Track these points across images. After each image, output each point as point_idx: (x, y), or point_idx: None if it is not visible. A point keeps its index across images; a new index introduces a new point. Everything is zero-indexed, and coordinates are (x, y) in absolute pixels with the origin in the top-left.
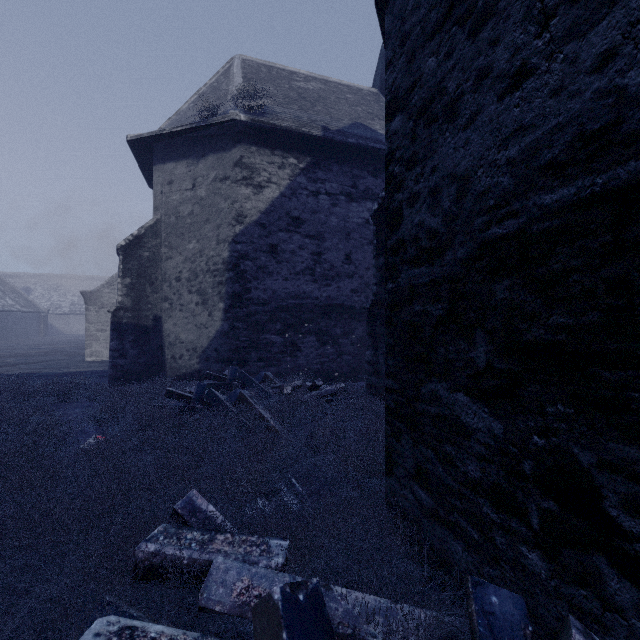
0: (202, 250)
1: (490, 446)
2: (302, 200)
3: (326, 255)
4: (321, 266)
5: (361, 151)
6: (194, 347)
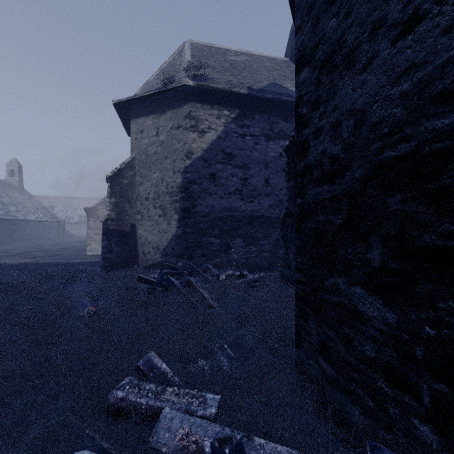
0: (163, 178)
1: (384, 332)
2: (233, 140)
3: (250, 180)
4: (247, 188)
5: (276, 103)
6: (157, 246)
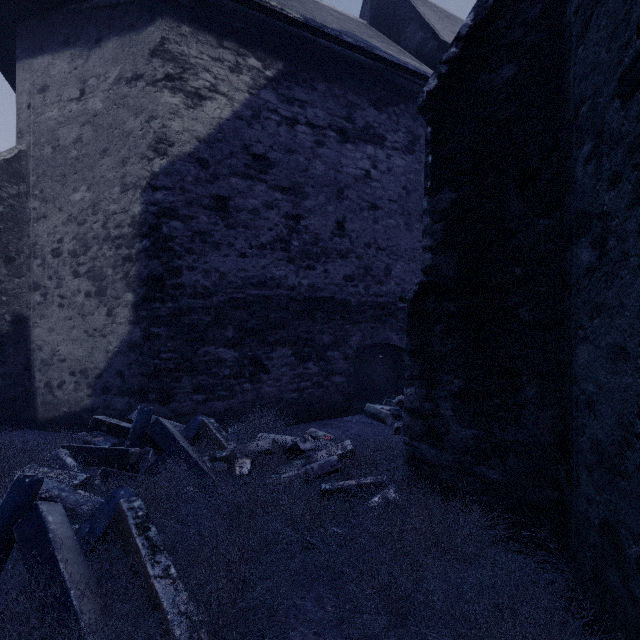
0: (96, 202)
1: None
2: (270, 129)
3: (307, 220)
4: (300, 237)
5: (359, 68)
6: (83, 369)
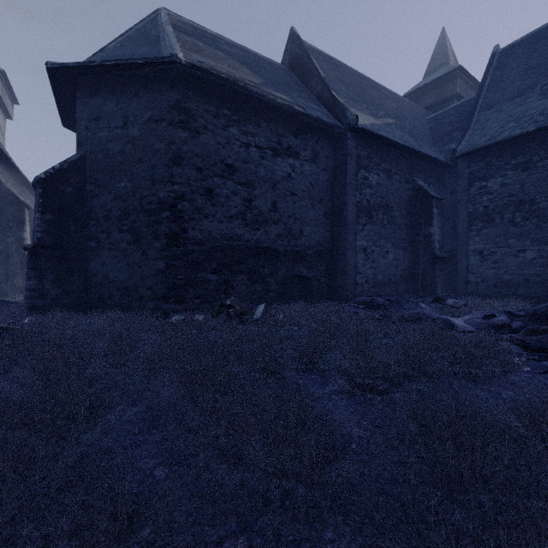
0: None
1: (216, 282)
2: None
3: None
4: None
5: None
6: None
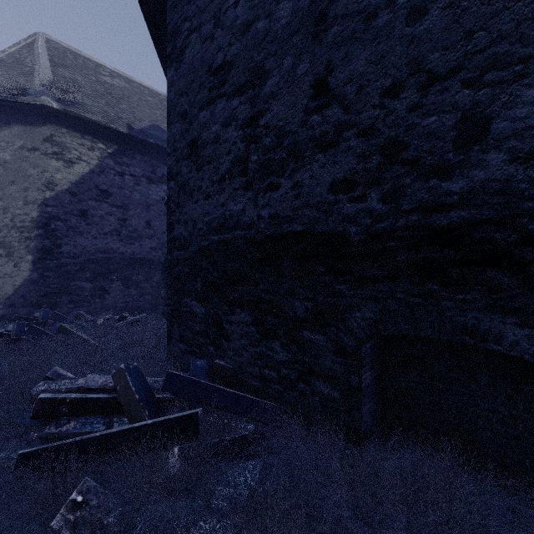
0: (6, 208)
1: (202, 317)
2: (110, 177)
3: (131, 221)
4: (126, 229)
5: (159, 148)
6: None
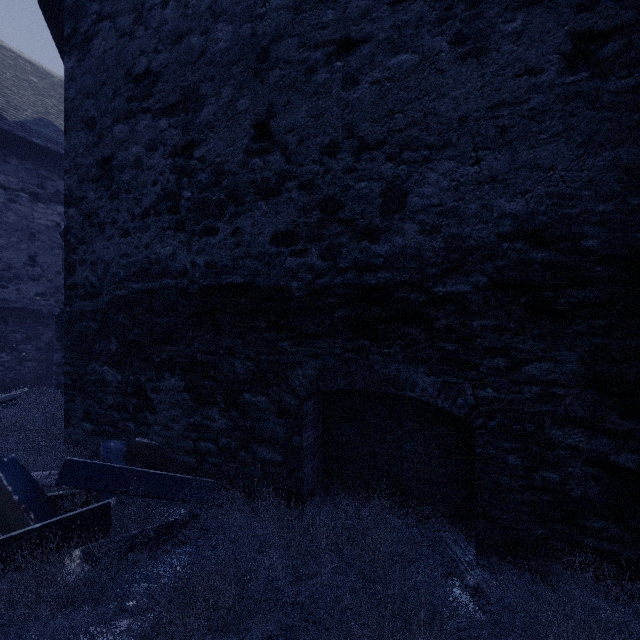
0: None
1: (117, 386)
2: None
3: (0, 254)
4: None
5: (50, 152)
6: None
